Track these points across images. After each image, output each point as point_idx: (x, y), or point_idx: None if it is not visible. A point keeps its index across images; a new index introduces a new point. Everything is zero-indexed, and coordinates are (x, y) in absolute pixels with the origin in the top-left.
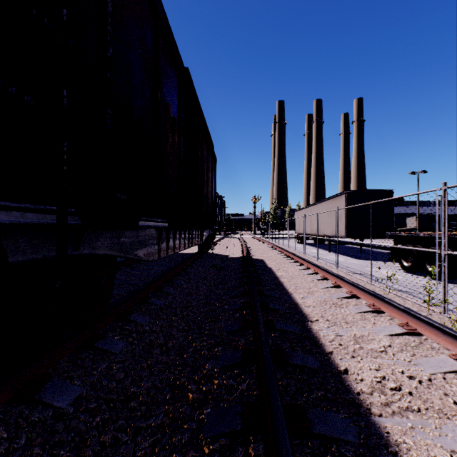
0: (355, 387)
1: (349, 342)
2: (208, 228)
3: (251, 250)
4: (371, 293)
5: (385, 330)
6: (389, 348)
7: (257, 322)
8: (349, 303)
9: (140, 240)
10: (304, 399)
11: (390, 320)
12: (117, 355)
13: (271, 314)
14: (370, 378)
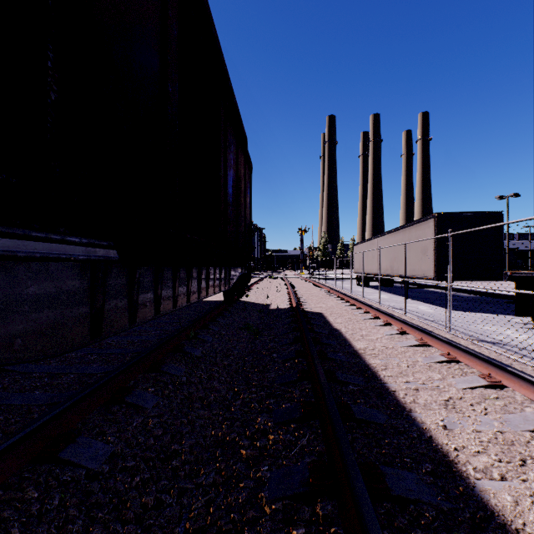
0: None
1: None
2: (237, 265)
3: (301, 296)
4: None
5: None
6: None
7: None
8: None
9: None
10: None
11: None
12: None
13: (406, 530)
14: None
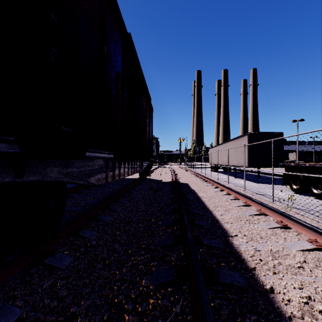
0: (286, 310)
1: (268, 257)
2: (146, 160)
3: (178, 176)
4: (278, 212)
5: (296, 246)
6: (305, 264)
7: (187, 239)
8: (260, 220)
9: (88, 168)
10: None
11: (297, 235)
12: (63, 271)
13: (197, 229)
14: (297, 299)
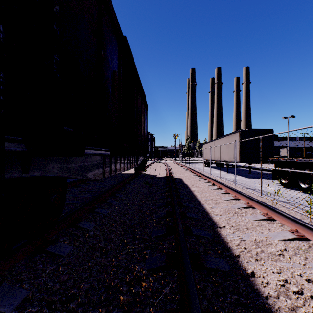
0: (263, 291)
1: (252, 246)
2: (141, 155)
3: (173, 171)
4: (264, 205)
5: (279, 236)
6: (285, 252)
7: (178, 230)
8: (247, 212)
9: (87, 164)
10: (220, 304)
11: (281, 226)
12: (64, 258)
13: (188, 221)
14: (275, 282)
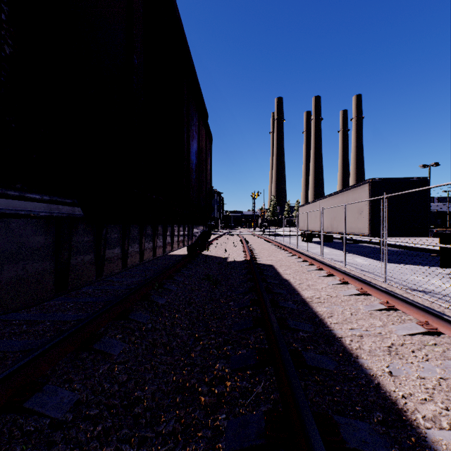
0: None
1: None
2: (199, 223)
3: (255, 250)
4: None
5: None
6: None
7: None
8: None
9: None
10: None
11: None
12: None
13: None
14: None
